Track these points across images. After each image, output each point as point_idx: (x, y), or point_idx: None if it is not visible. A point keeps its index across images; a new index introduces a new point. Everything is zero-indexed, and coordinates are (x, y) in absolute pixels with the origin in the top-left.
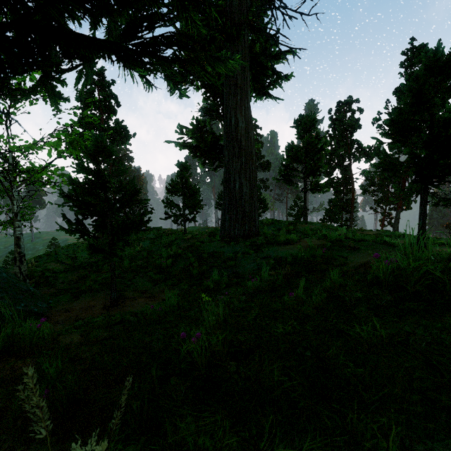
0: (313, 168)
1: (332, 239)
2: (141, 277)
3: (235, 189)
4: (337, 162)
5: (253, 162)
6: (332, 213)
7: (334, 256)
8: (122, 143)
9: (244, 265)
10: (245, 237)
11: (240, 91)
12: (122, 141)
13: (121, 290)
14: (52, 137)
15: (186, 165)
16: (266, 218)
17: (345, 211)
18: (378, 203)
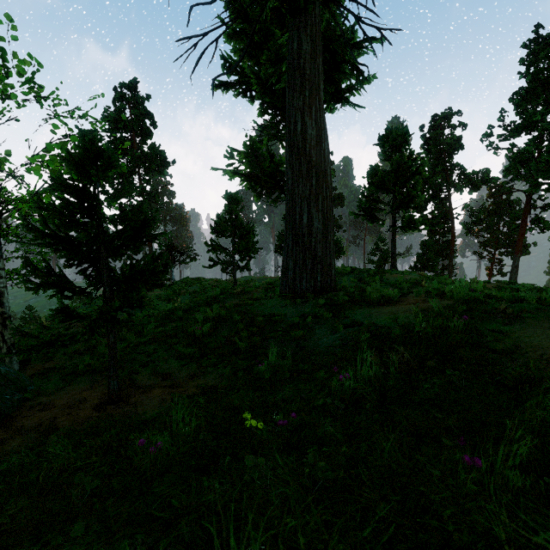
0: (406, 199)
1: (463, 298)
2: (166, 352)
3: (302, 224)
4: (432, 193)
5: (327, 185)
6: (427, 259)
7: (480, 329)
8: (158, 172)
9: (318, 337)
10: (317, 293)
11: (309, 84)
12: (158, 171)
13: (133, 372)
14: (46, 152)
15: (236, 196)
16: (342, 265)
17: (442, 257)
18: (484, 246)
